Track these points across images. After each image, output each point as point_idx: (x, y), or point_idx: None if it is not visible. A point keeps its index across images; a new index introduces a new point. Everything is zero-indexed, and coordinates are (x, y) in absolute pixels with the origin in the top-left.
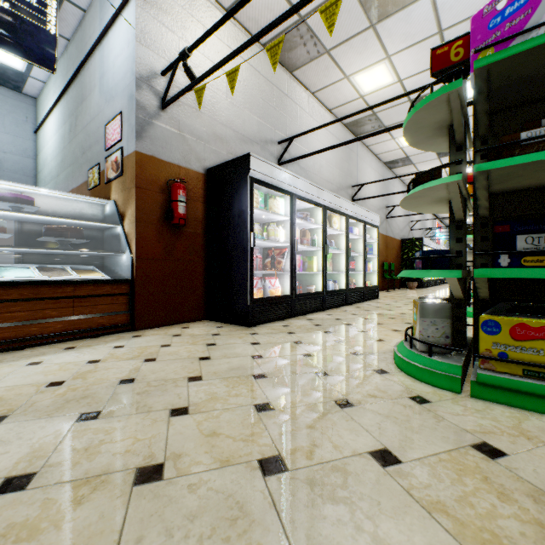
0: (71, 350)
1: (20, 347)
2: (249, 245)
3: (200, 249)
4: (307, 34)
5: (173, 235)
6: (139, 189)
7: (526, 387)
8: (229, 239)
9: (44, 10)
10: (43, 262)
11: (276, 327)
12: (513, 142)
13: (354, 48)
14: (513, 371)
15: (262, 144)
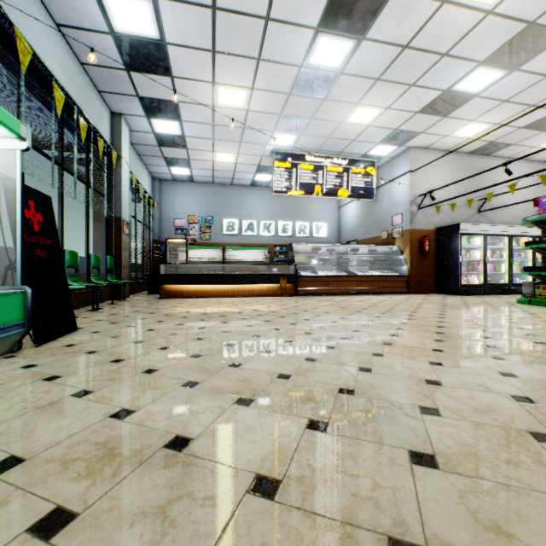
0: (397, 295)
1: (381, 294)
2: (459, 262)
3: (433, 263)
4: (496, 144)
5: (422, 258)
6: (410, 242)
7: (542, 300)
8: (448, 259)
9: (372, 181)
10: (375, 269)
11: (473, 296)
12: (540, 240)
13: (534, 139)
14: (542, 298)
15: (466, 205)
